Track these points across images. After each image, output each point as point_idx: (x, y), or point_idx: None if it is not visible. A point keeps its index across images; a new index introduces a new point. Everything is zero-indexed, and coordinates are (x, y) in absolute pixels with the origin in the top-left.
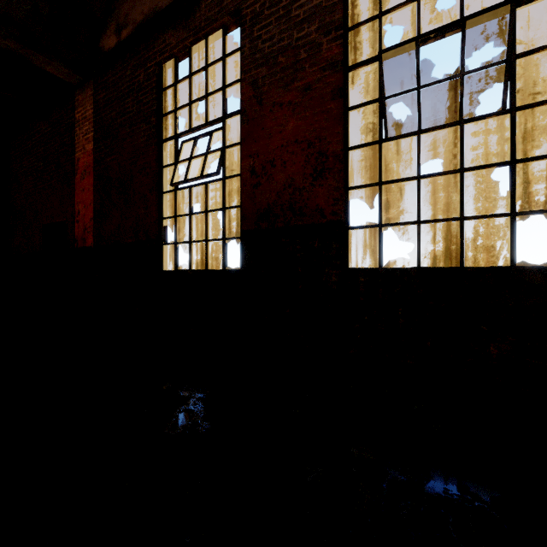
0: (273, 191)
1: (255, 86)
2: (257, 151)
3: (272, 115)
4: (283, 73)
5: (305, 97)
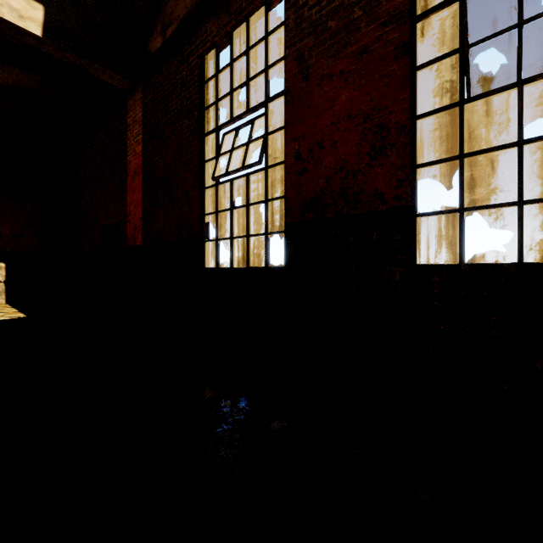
0: (322, 177)
1: (301, 60)
2: (303, 133)
3: (320, 90)
4: (333, 40)
5: (360, 63)
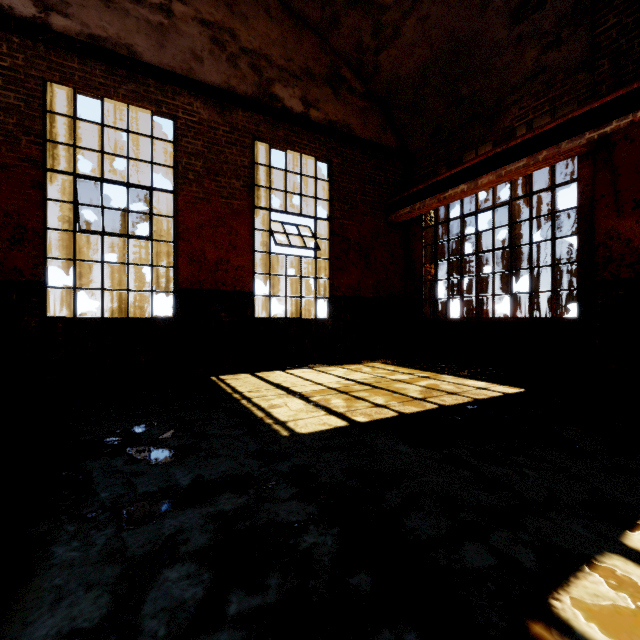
0: None
1: None
2: None
3: None
4: None
5: (1, 173)
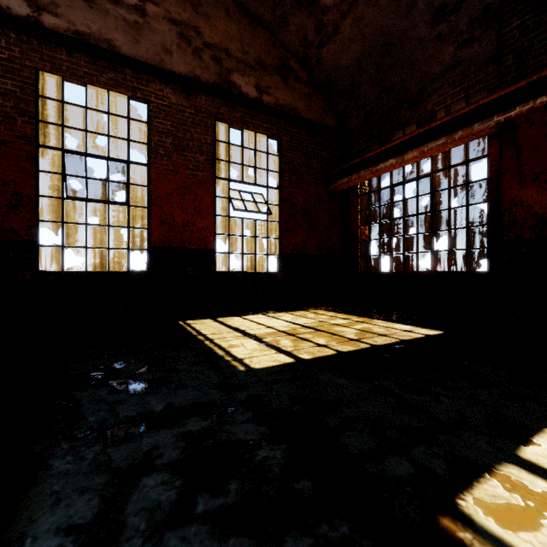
0: None
1: None
2: None
3: None
4: None
5: (0, 149)
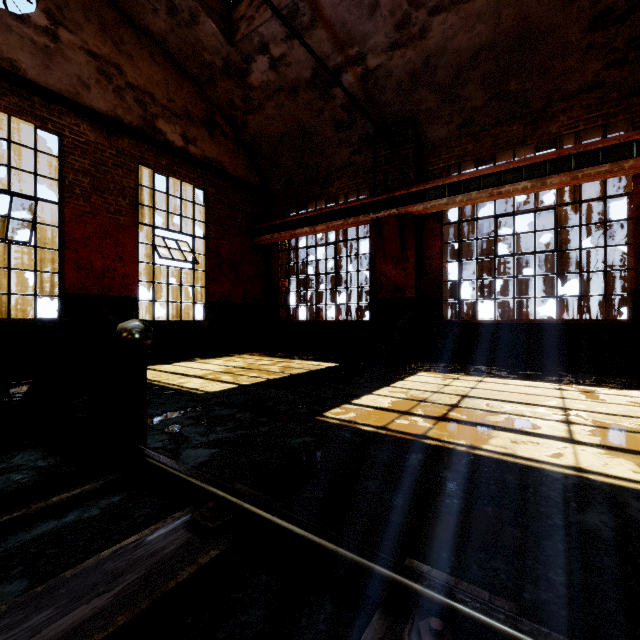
0: None
1: None
2: None
3: None
4: None
5: None
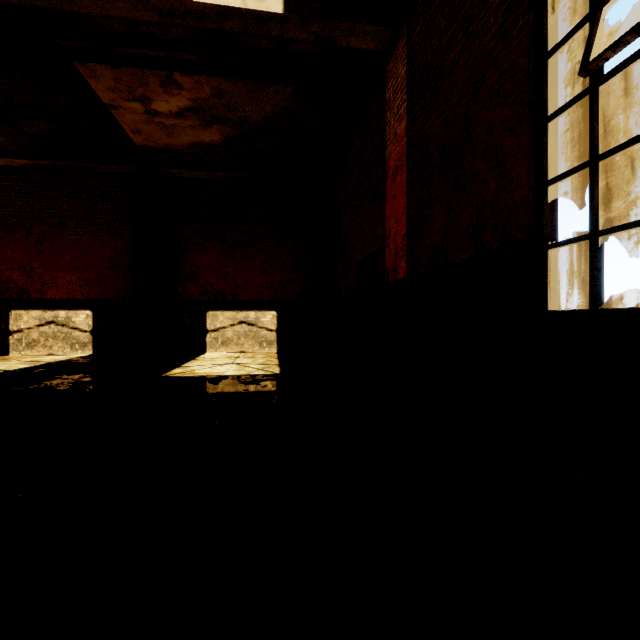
0: None
1: None
2: None
3: None
4: None
5: None
